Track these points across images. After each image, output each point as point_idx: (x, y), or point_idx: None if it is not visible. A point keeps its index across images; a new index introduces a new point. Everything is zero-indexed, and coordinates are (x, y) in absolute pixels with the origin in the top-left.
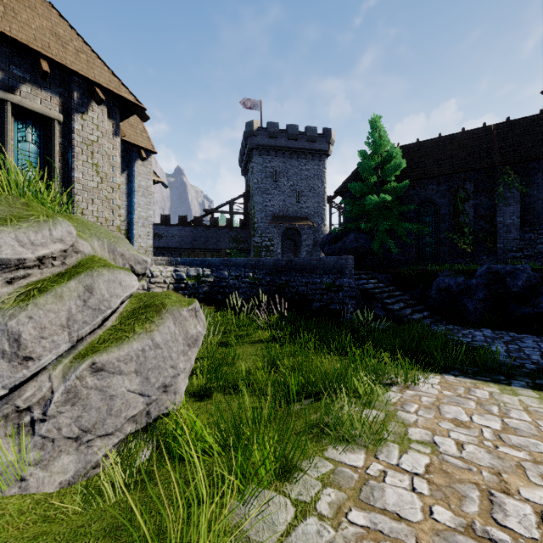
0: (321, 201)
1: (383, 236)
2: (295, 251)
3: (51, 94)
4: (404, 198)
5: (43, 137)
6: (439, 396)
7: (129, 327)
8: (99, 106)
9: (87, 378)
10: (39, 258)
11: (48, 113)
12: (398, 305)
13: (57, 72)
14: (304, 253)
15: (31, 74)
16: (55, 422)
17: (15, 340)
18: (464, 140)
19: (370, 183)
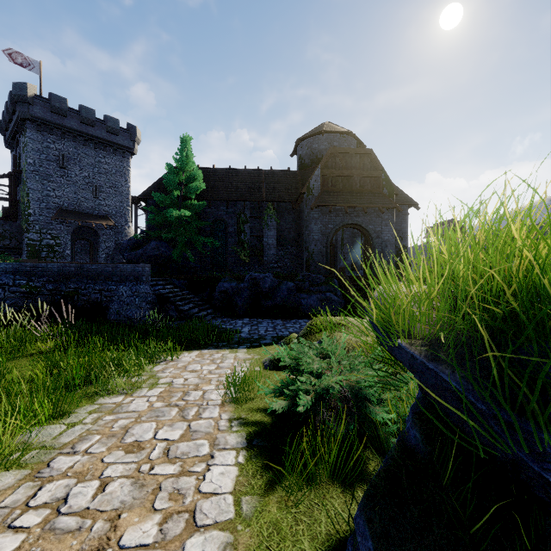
0: (124, 201)
1: (182, 246)
2: (92, 253)
3: None
4: (202, 214)
5: None
6: (191, 361)
7: None
8: None
9: None
10: None
11: None
12: (188, 306)
13: None
14: (103, 256)
15: None
16: None
17: None
18: (245, 176)
19: (171, 197)
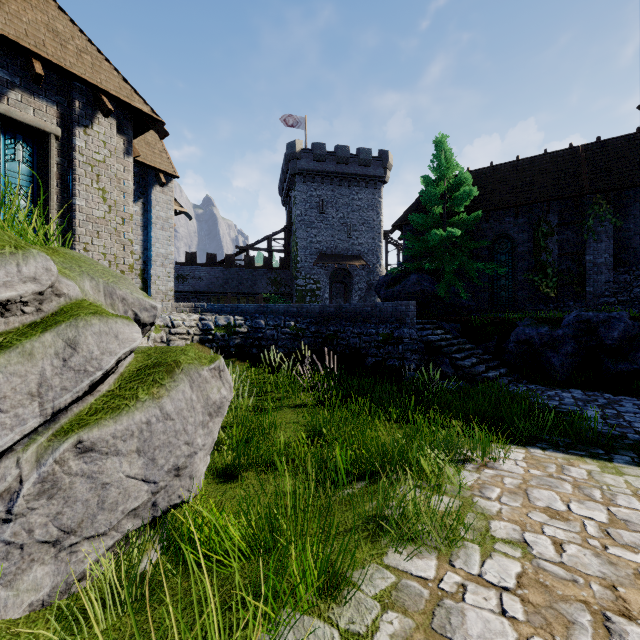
0: (376, 237)
1: (450, 278)
2: (346, 296)
3: (46, 103)
4: (475, 233)
5: (37, 155)
6: (526, 477)
7: (130, 392)
8: (107, 118)
9: (71, 462)
10: (1, 302)
11: (43, 126)
12: (469, 361)
13: (54, 76)
14: (356, 298)
15: (22, 78)
16: (24, 521)
17: None
18: (547, 164)
19: (435, 215)
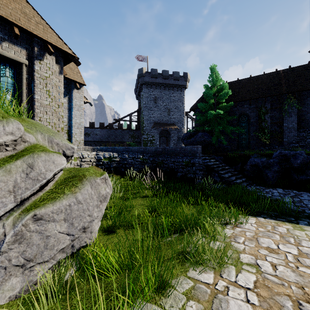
0: (182, 114)
1: (218, 134)
2: (167, 143)
3: (21, 48)
4: (230, 112)
5: (16, 74)
6: (257, 231)
7: (61, 190)
8: (50, 56)
9: (30, 225)
10: None
11: (19, 59)
12: (227, 175)
13: (24, 35)
14: (172, 144)
15: (9, 36)
16: (7, 255)
17: None
18: (264, 79)
19: (210, 103)
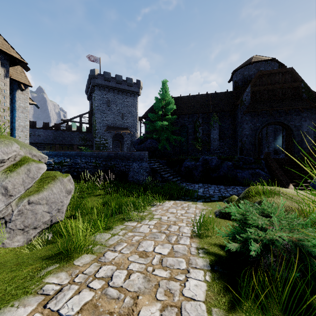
0: (135, 119)
1: (163, 141)
2: (120, 147)
3: None
4: (174, 123)
5: None
6: (170, 207)
7: (41, 186)
8: None
9: (26, 206)
10: (8, 158)
11: None
12: (167, 175)
13: None
14: (125, 148)
15: None
16: (14, 222)
17: (6, 189)
18: (199, 98)
19: (158, 115)
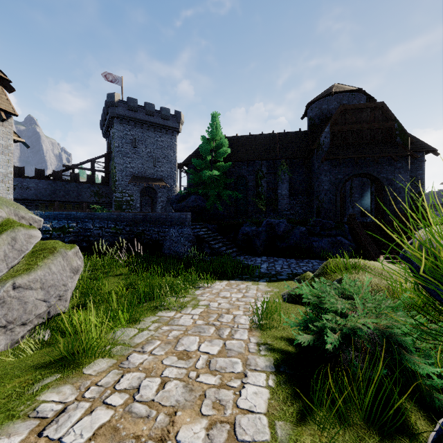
0: (173, 167)
1: (213, 198)
2: (152, 206)
3: None
4: (228, 173)
5: None
6: (222, 289)
7: (33, 262)
8: None
9: (10, 292)
10: None
11: None
12: (218, 245)
13: None
14: (159, 207)
15: None
16: None
17: None
18: (262, 140)
19: (205, 161)
